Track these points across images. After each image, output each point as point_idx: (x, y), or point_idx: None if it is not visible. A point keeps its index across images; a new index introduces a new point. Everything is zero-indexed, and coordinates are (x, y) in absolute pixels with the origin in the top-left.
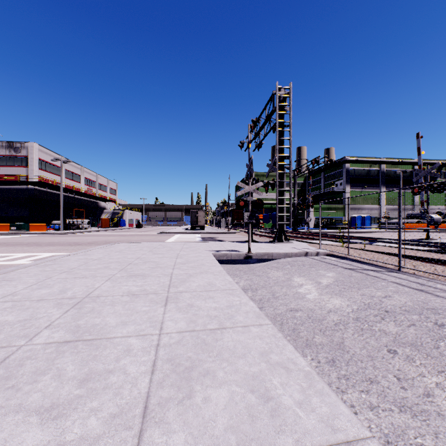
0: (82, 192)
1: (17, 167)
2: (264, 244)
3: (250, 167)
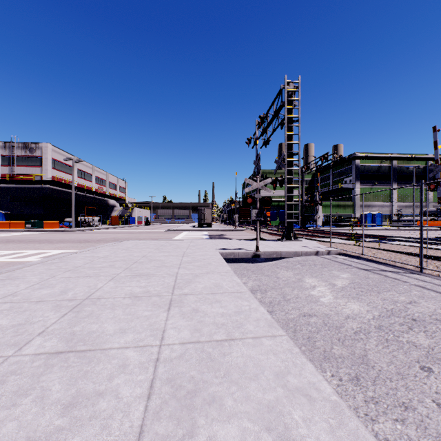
0: (93, 191)
1: (32, 167)
2: (272, 242)
3: (258, 164)
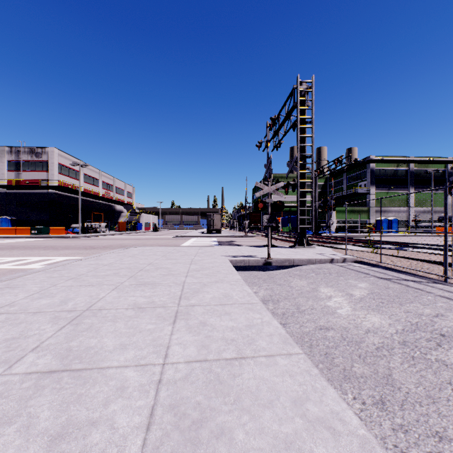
0: (100, 196)
1: (39, 172)
2: (284, 249)
3: (269, 167)
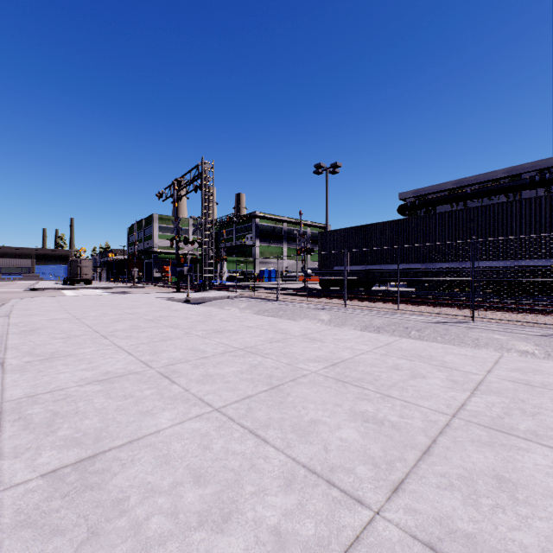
0: None
1: None
2: (192, 293)
3: (178, 225)
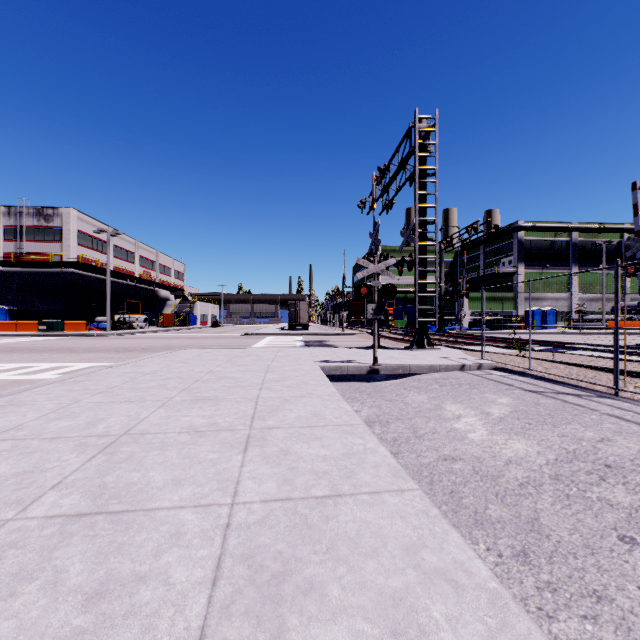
0: (137, 277)
1: (49, 242)
2: (397, 351)
3: (376, 237)
